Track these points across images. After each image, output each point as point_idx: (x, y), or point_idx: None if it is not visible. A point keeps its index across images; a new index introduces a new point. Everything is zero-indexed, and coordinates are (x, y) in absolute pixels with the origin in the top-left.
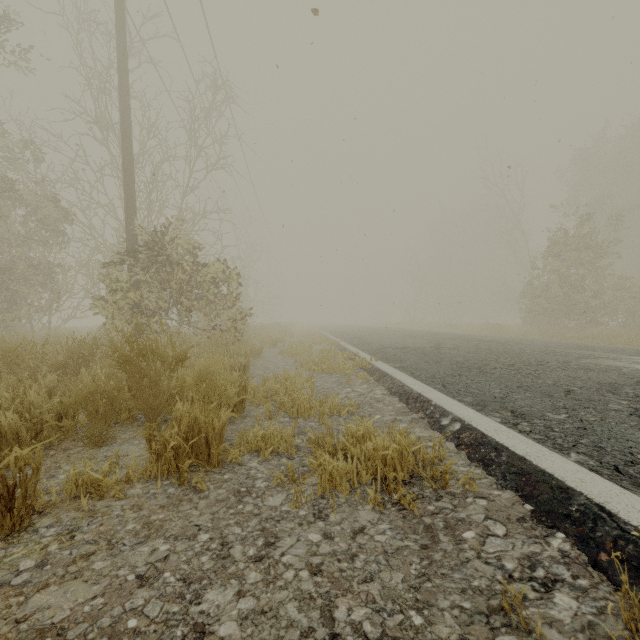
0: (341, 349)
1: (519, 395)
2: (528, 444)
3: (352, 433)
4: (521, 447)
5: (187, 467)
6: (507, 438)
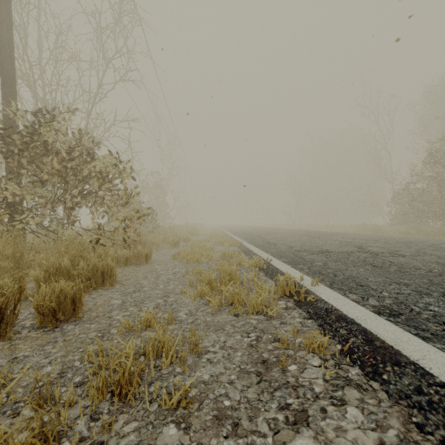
0: (245, 251)
1: None
2: None
3: None
4: None
5: None
6: None
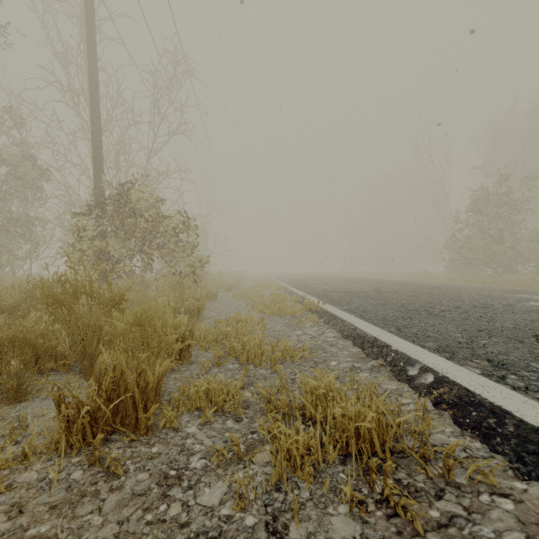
0: (289, 293)
1: (485, 340)
2: (535, 408)
3: (311, 390)
4: (529, 412)
5: (99, 443)
6: (503, 398)
